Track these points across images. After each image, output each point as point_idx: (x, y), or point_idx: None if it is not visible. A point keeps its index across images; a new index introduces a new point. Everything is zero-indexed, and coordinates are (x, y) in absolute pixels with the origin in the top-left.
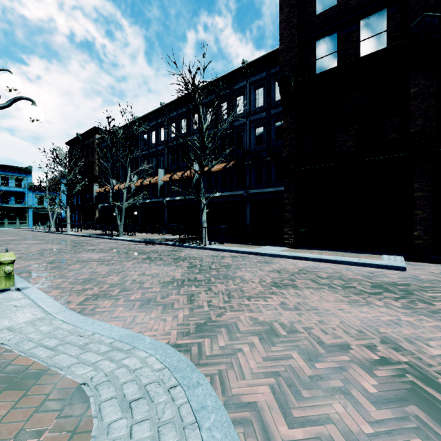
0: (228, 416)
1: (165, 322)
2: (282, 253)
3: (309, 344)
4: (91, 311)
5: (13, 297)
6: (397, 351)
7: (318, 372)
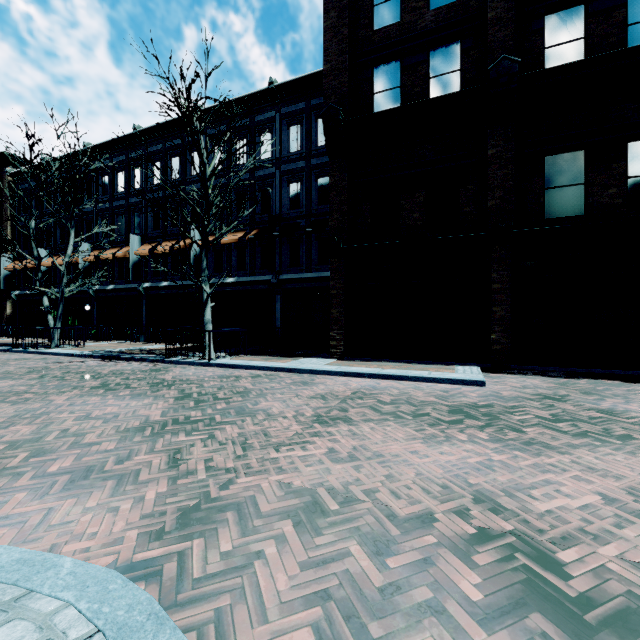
0: None
1: (116, 515)
2: (328, 368)
3: (375, 521)
4: None
5: None
6: (497, 514)
7: (392, 576)
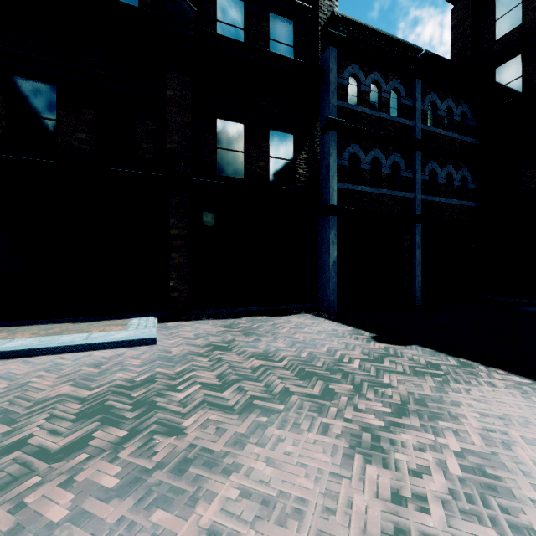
0: None
1: None
2: None
3: None
4: None
5: None
6: None
7: None
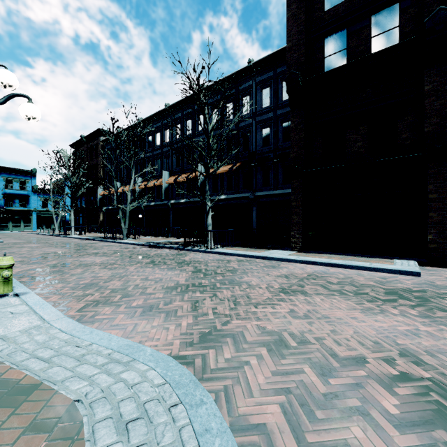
0: (234, 441)
1: (168, 331)
2: (289, 257)
3: (322, 356)
4: (91, 319)
5: (10, 303)
6: (418, 366)
7: (332, 389)
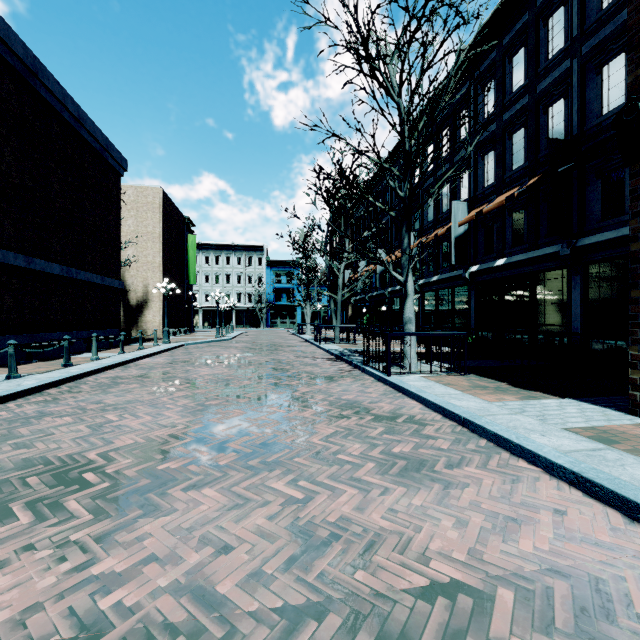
0: None
1: None
2: (549, 441)
3: None
4: None
5: None
6: None
7: None
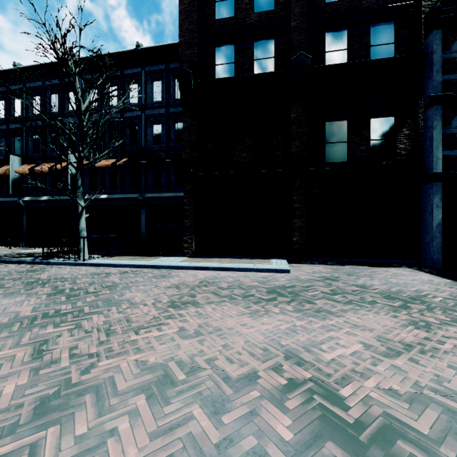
0: None
1: None
2: (181, 264)
3: (214, 385)
4: None
5: None
6: (301, 366)
7: (226, 431)
